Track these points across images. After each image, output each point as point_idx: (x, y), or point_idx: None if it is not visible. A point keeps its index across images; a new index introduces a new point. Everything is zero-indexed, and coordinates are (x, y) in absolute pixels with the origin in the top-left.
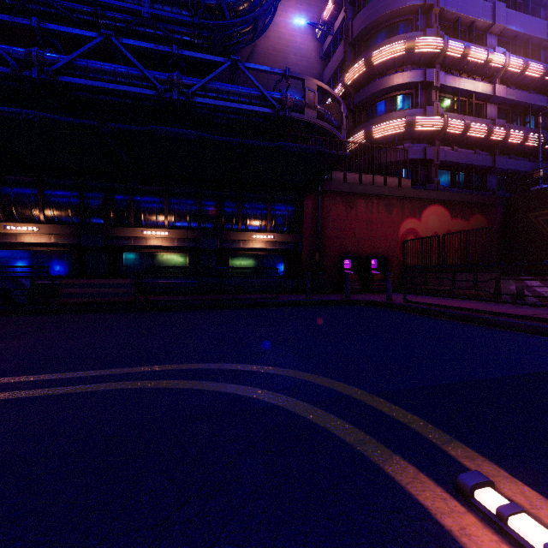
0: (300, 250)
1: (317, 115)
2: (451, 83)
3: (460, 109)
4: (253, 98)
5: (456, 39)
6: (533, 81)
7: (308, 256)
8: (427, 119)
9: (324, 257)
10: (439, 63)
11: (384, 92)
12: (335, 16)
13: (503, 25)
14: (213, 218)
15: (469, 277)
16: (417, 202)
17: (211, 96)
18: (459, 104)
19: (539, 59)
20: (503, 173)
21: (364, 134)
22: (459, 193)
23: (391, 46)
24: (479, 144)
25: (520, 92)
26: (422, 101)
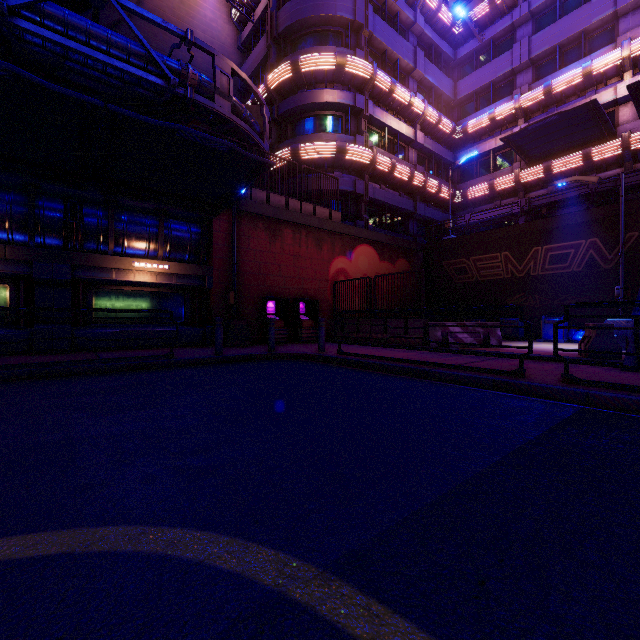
0: (208, 287)
1: (232, 108)
2: (379, 116)
3: (387, 147)
4: (132, 54)
5: (384, 72)
6: (444, 136)
7: (220, 296)
8: (358, 149)
9: (242, 298)
10: (369, 92)
11: (313, 107)
12: (256, 1)
13: (423, 73)
14: (61, 230)
15: (400, 324)
16: (348, 239)
17: (52, 27)
18: (386, 141)
19: (448, 117)
20: (422, 220)
21: (291, 151)
22: (386, 235)
23: (321, 55)
24: (403, 187)
25: (435, 144)
26: (352, 128)
